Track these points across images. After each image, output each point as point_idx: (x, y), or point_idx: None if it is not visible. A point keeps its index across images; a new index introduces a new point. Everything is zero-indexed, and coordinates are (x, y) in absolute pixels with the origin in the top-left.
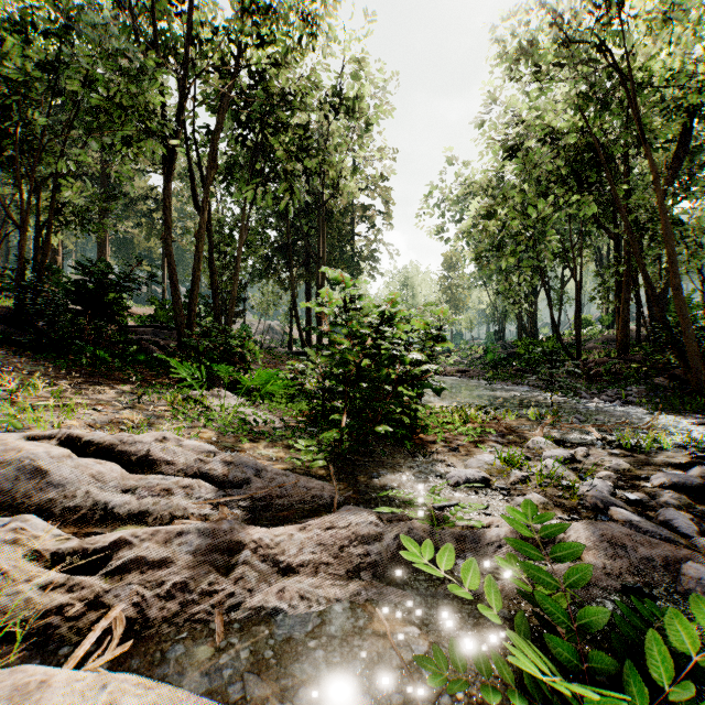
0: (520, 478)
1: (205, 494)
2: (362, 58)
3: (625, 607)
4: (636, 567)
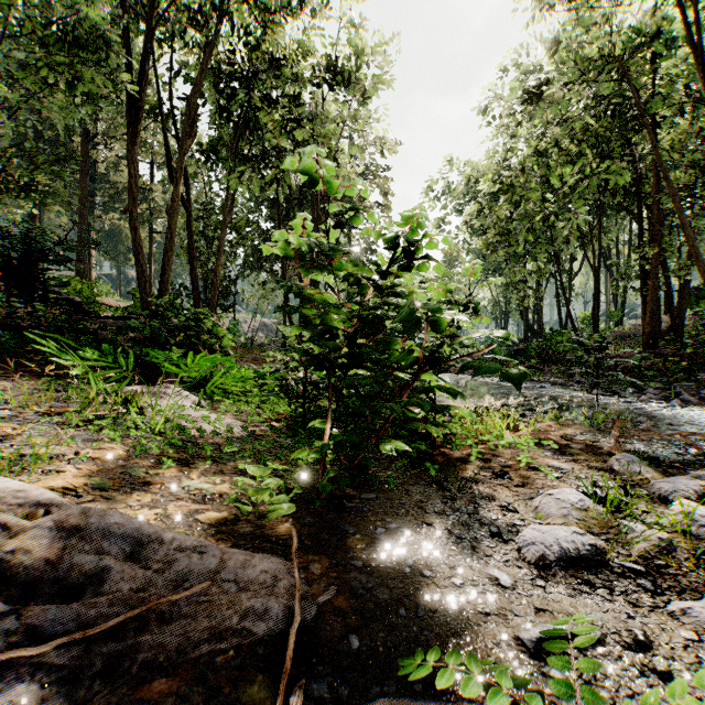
0: (657, 545)
1: None
2: (360, 24)
3: None
4: None
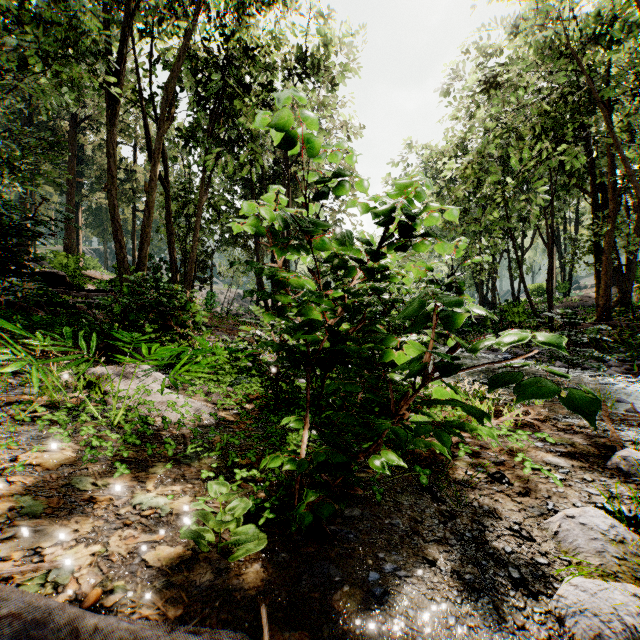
0: None
1: None
2: (328, 15)
3: None
4: None
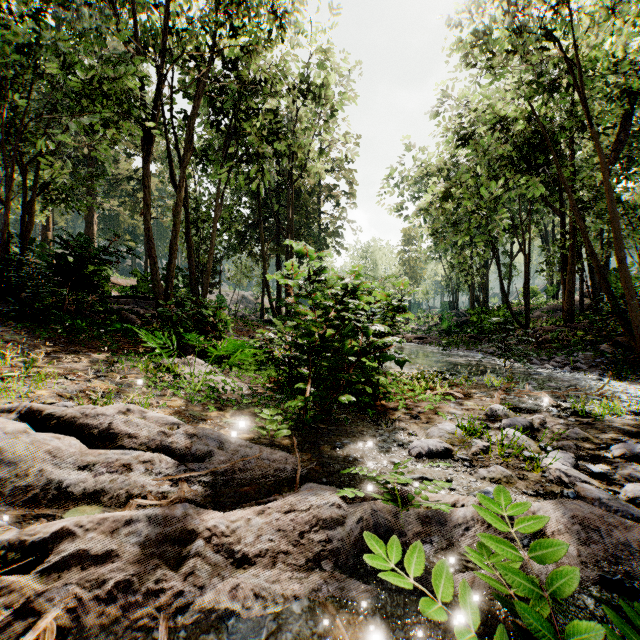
0: (482, 448)
1: (165, 469)
2: (328, 50)
3: (614, 615)
4: (612, 554)
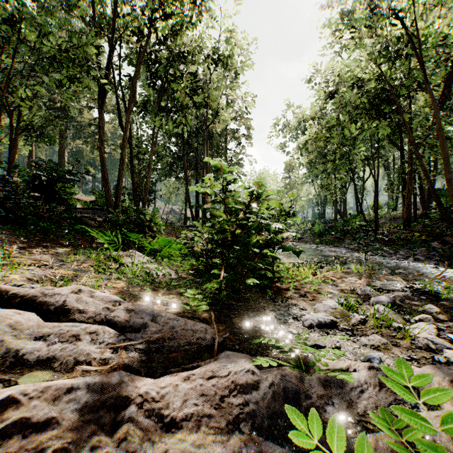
0: (359, 320)
1: (108, 338)
2: (233, 30)
3: None
4: None
